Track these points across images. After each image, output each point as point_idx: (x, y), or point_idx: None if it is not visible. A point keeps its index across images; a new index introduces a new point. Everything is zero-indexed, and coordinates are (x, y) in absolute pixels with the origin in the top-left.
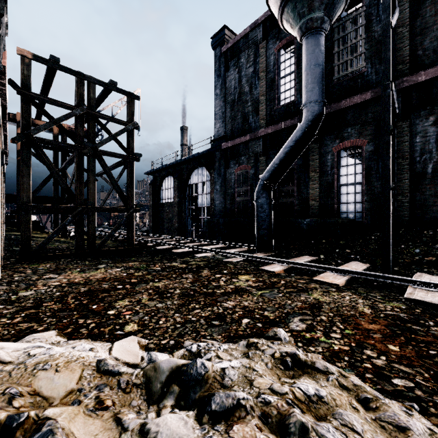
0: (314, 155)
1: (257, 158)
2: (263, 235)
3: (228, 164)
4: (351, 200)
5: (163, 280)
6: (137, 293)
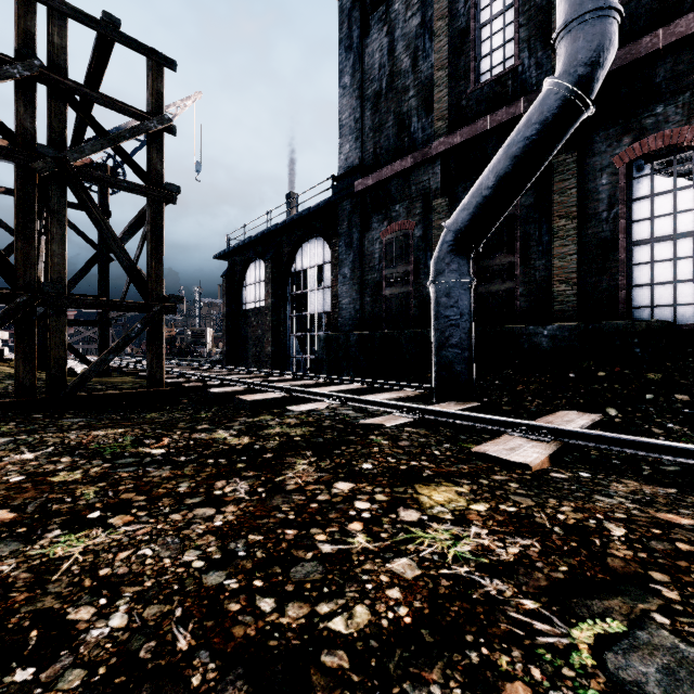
0: (565, 178)
1: (429, 203)
2: (453, 361)
3: (368, 223)
4: (663, 276)
5: (120, 513)
6: None
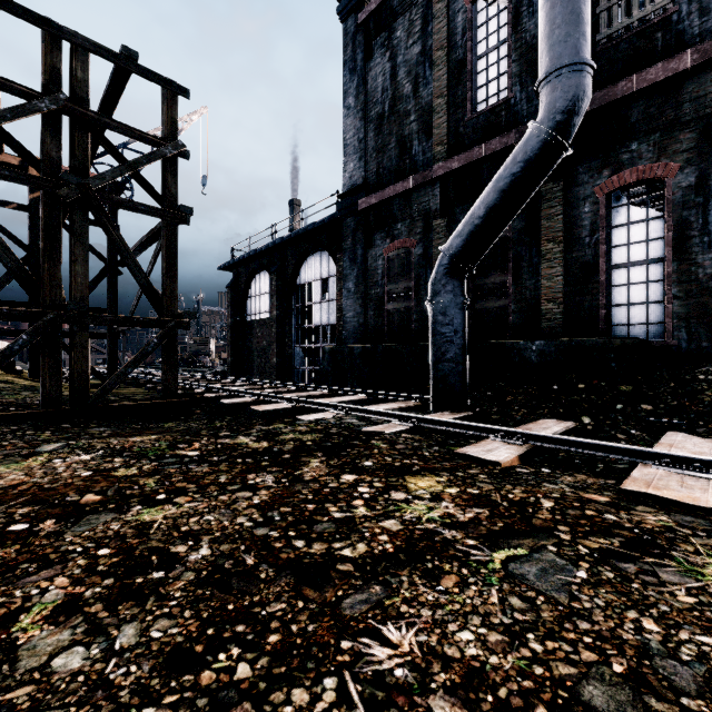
0: (552, 205)
1: (429, 223)
2: (448, 374)
3: (371, 240)
4: (637, 297)
5: (181, 495)
6: (41, 568)
